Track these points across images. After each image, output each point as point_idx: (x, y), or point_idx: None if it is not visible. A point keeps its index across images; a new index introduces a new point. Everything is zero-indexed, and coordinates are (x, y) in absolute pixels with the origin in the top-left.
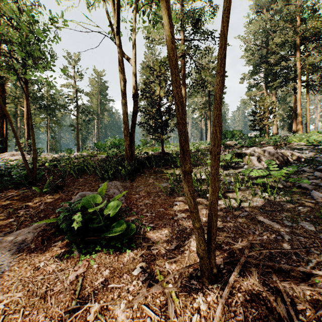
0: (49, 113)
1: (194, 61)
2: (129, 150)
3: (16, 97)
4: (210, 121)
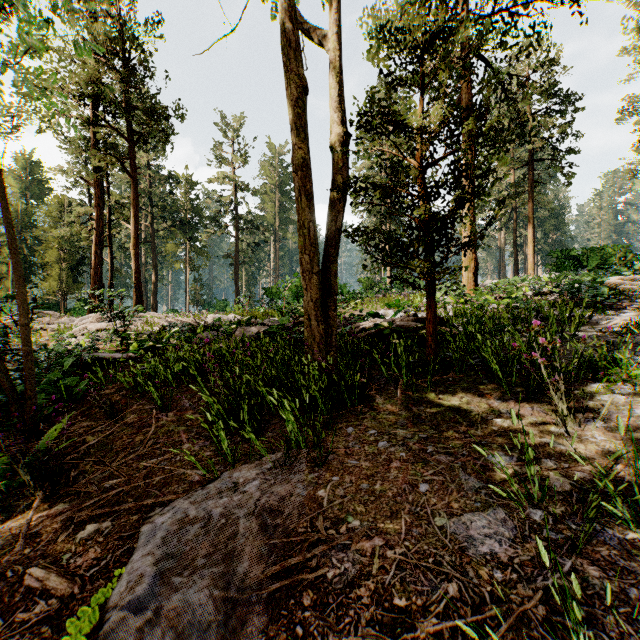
0: (188, 234)
1: (497, 74)
2: (316, 320)
3: (125, 206)
4: (533, 225)
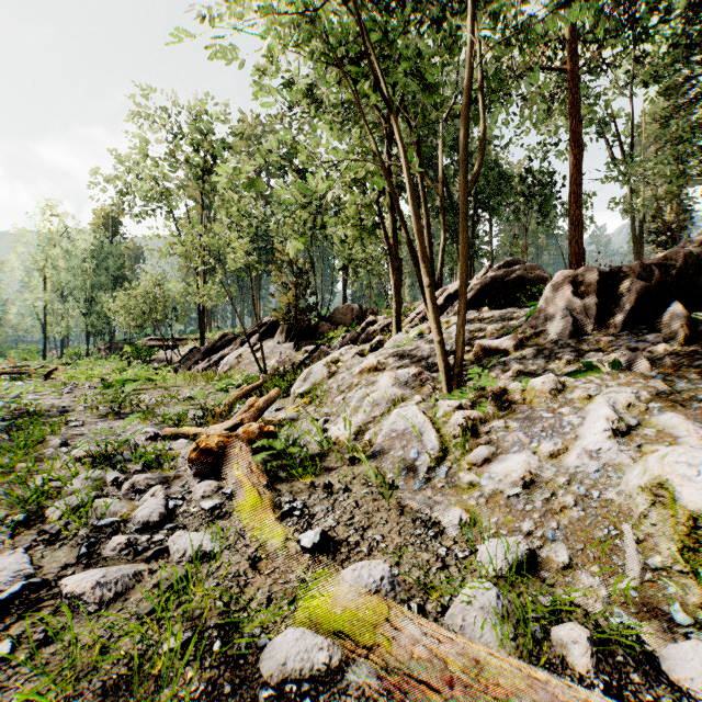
0: None
1: None
2: None
3: None
4: None
